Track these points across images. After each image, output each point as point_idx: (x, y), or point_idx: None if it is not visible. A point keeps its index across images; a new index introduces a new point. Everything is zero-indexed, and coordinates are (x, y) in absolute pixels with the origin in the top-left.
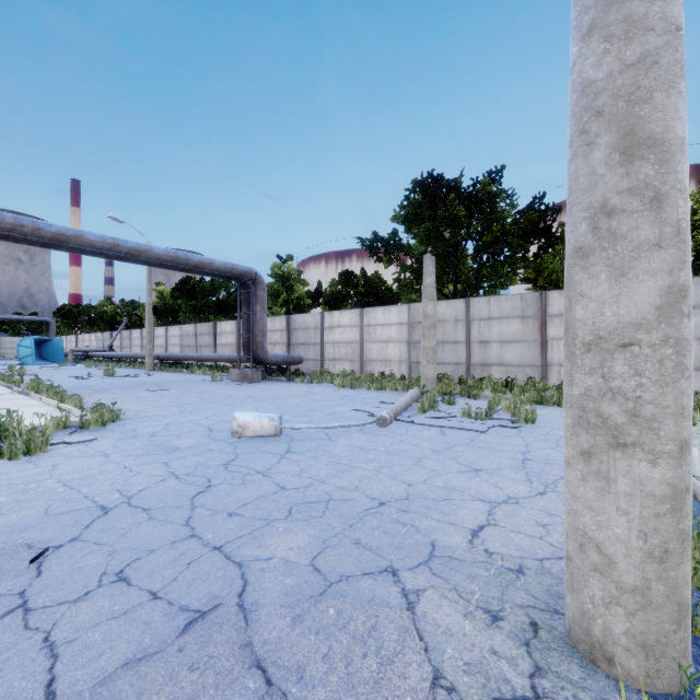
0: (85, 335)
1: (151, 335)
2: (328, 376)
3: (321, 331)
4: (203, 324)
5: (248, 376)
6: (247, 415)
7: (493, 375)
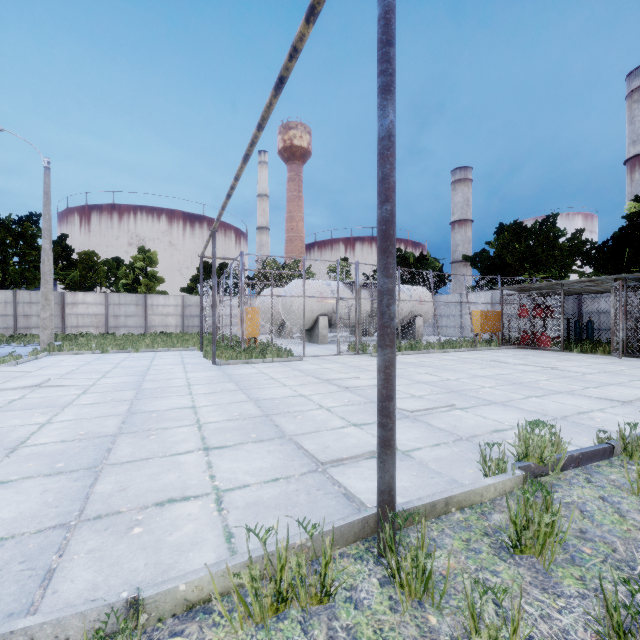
0: None
1: None
2: None
3: None
4: None
5: None
6: None
7: (34, 333)
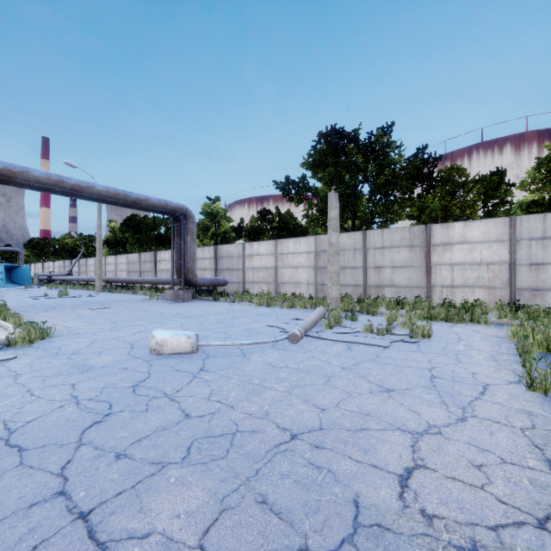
0: (50, 262)
1: (101, 262)
2: (248, 296)
3: (242, 259)
4: (146, 253)
5: (180, 296)
6: (165, 333)
7: (386, 295)
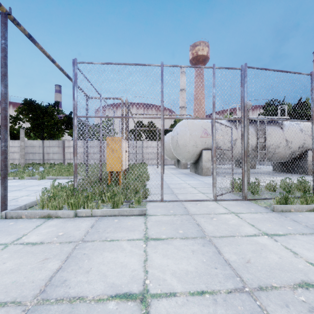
0: None
1: None
2: None
3: None
4: None
5: None
6: None
7: (51, 162)
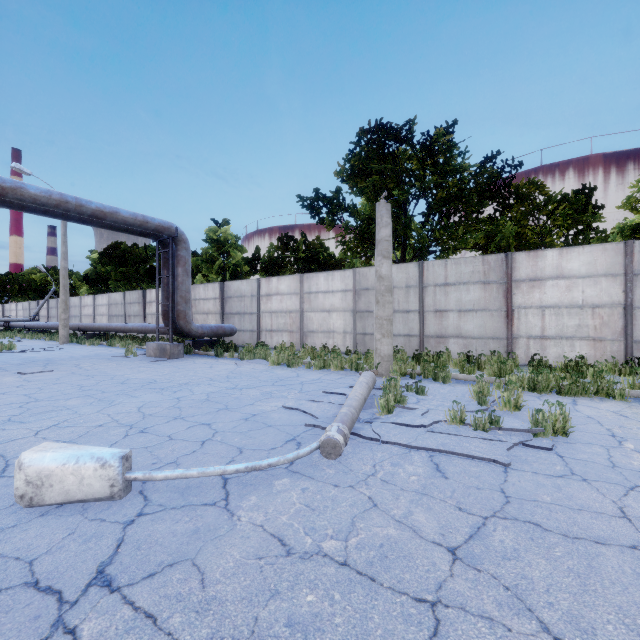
0: (12, 304)
1: (66, 303)
2: (262, 351)
3: (257, 300)
4: (132, 292)
5: (167, 351)
6: (50, 456)
7: (450, 349)
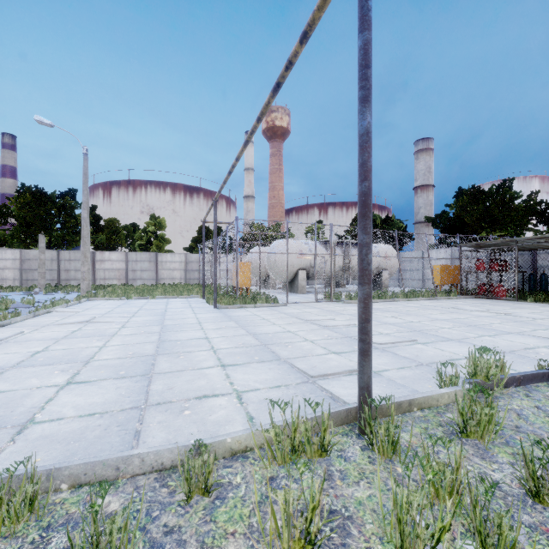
0: None
1: None
2: None
3: None
4: None
5: None
6: None
7: (72, 284)
